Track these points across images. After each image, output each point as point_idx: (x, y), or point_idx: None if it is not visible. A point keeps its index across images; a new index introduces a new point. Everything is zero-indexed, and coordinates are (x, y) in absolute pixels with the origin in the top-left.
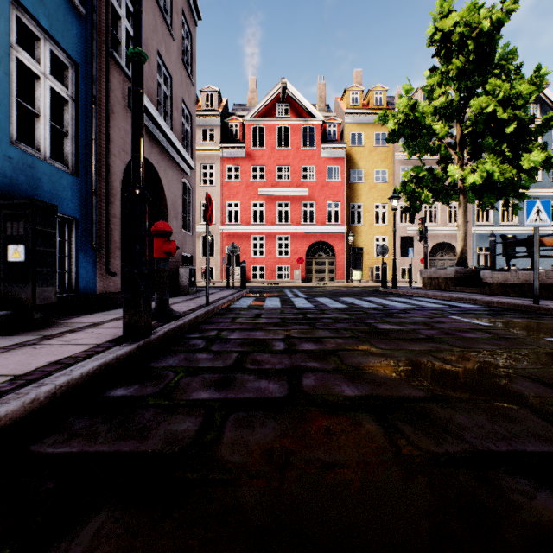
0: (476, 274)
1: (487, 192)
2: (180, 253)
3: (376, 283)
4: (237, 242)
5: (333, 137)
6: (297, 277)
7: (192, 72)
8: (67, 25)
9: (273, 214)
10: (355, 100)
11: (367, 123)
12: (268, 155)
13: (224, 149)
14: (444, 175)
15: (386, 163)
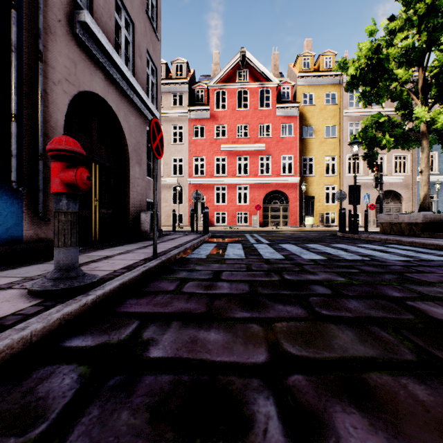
0: None
1: None
2: (143, 199)
3: (327, 228)
4: (202, 192)
5: (286, 98)
6: (255, 222)
7: (157, 27)
8: None
9: (234, 167)
10: (307, 65)
11: (318, 84)
12: (229, 116)
13: (191, 112)
14: (404, 122)
15: (335, 120)
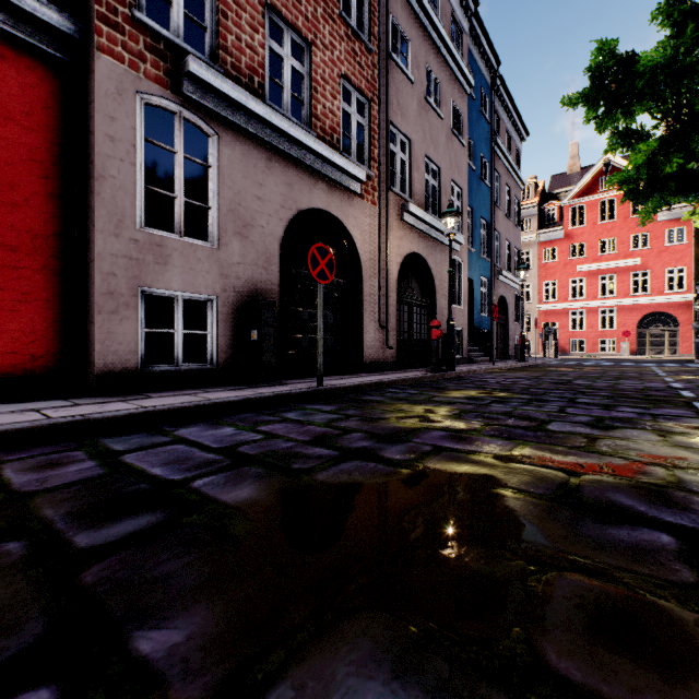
0: None
1: None
2: (513, 336)
3: None
4: (553, 318)
5: None
6: (624, 350)
7: (519, 223)
8: (486, 269)
9: (594, 289)
10: None
11: None
12: (588, 232)
13: (540, 235)
14: None
15: None
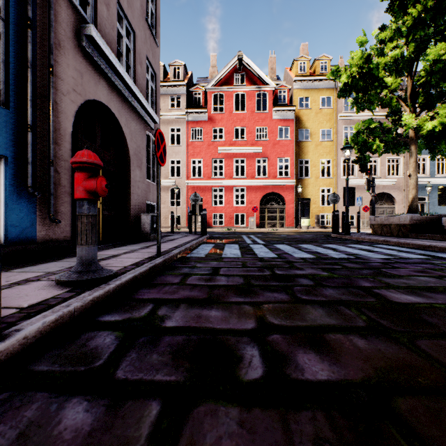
0: (431, 221)
1: (445, 139)
2: (143, 201)
3: (322, 229)
4: (200, 193)
5: (283, 102)
6: (252, 224)
7: (156, 34)
8: None
9: (231, 169)
10: (303, 69)
11: (314, 88)
12: (226, 119)
13: (189, 114)
14: (394, 127)
15: (331, 123)
